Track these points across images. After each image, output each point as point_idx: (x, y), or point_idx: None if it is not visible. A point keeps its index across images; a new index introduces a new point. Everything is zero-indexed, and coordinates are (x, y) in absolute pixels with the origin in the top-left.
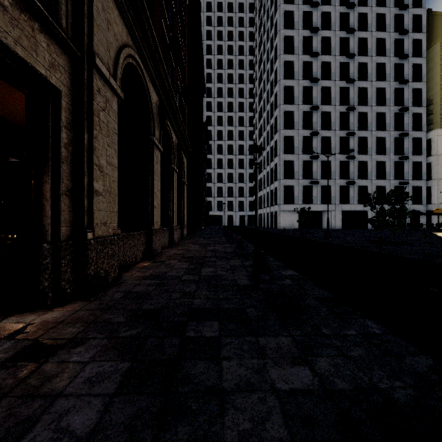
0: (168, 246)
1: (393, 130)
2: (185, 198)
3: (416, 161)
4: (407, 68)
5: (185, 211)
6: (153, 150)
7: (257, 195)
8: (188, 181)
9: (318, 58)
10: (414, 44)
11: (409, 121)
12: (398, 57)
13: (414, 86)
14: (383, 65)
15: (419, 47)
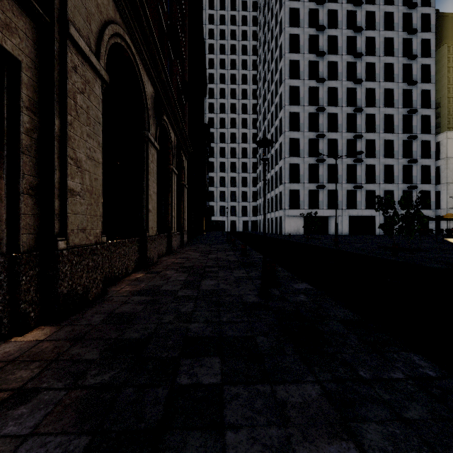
0: (166, 253)
1: (401, 132)
2: (185, 202)
3: (425, 164)
4: (415, 69)
5: (185, 216)
6: (148, 147)
7: (261, 200)
8: (188, 185)
9: (325, 57)
10: (423, 44)
11: (418, 123)
12: (406, 57)
13: (423, 87)
14: (391, 66)
15: (428, 48)
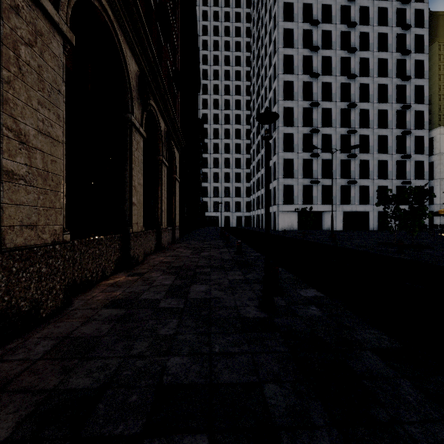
0: (154, 251)
1: (395, 128)
2: (177, 196)
3: (419, 160)
4: (409, 64)
5: (177, 211)
6: (131, 132)
7: (255, 195)
8: (181, 179)
9: (319, 52)
10: (416, 40)
11: (412, 119)
12: (400, 53)
13: (417, 83)
14: (385, 61)
15: (421, 43)
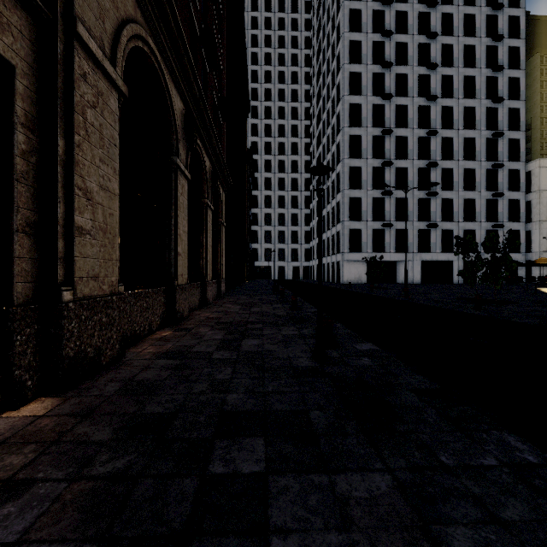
0: (199, 306)
1: (484, 160)
2: (223, 244)
3: (513, 198)
4: (501, 83)
5: (223, 261)
6: (177, 176)
7: (315, 241)
8: (227, 223)
9: (392, 69)
10: (511, 53)
11: (505, 148)
12: (490, 69)
13: (511, 105)
14: (472, 79)
15: (517, 57)
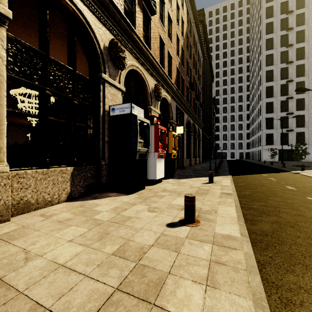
0: (194, 164)
1: None
2: (201, 146)
3: None
4: None
5: (201, 152)
6: (191, 136)
7: (251, 139)
8: (202, 138)
9: (293, 46)
10: None
11: None
12: None
13: None
14: None
15: None
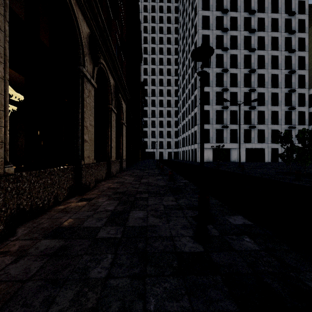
0: (105, 178)
1: (283, 87)
2: (124, 137)
3: (301, 111)
4: (294, 41)
5: (124, 148)
6: (83, 82)
7: (181, 137)
8: (127, 124)
9: (228, 32)
10: (299, 23)
11: (296, 80)
12: (287, 32)
13: (299, 54)
14: (276, 39)
15: (303, 25)
